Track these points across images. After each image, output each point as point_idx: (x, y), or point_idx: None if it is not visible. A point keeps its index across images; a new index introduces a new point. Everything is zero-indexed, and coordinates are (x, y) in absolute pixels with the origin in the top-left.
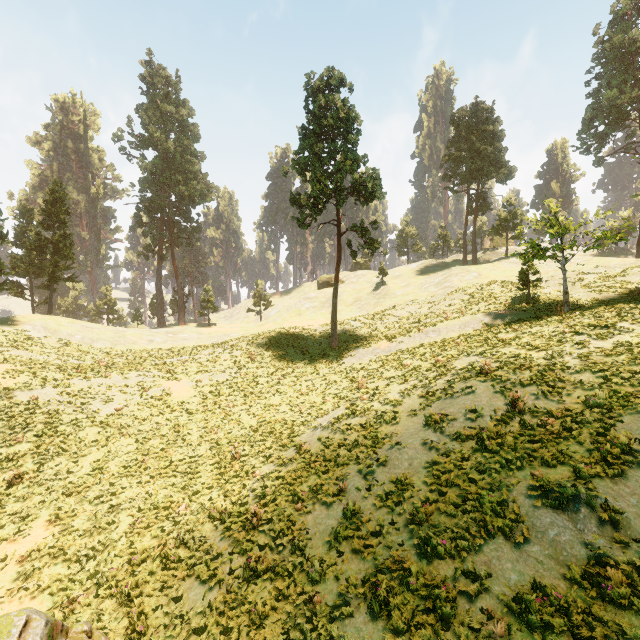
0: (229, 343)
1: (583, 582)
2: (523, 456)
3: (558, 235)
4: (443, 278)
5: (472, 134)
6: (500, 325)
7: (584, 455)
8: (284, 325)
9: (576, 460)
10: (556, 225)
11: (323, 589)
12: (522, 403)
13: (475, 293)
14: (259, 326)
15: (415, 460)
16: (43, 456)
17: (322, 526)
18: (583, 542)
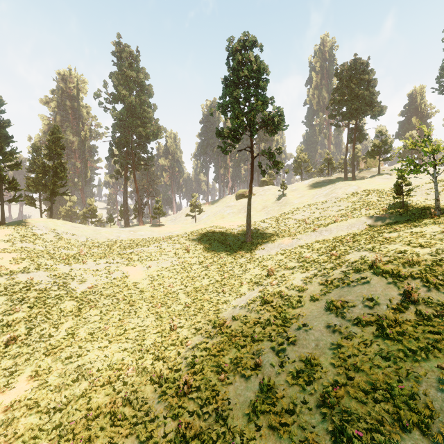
0: (172, 238)
1: None
2: (427, 346)
3: (432, 153)
4: (330, 190)
5: (352, 83)
6: (381, 226)
7: None
8: (212, 225)
9: None
10: (430, 145)
11: None
12: (416, 294)
13: (356, 201)
14: (194, 226)
15: (321, 341)
16: (32, 323)
17: (242, 397)
18: None
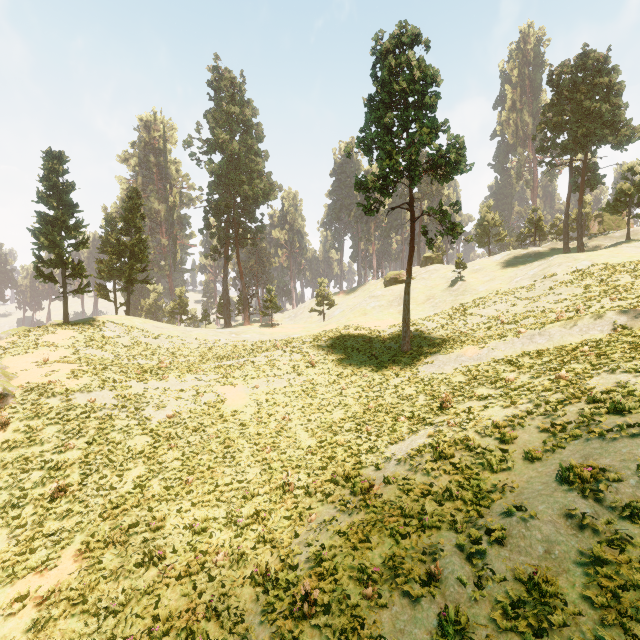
0: (289, 345)
1: None
2: None
3: None
4: (540, 269)
5: (578, 92)
6: None
7: None
8: (348, 326)
9: None
10: None
11: None
12: None
13: (591, 286)
14: (322, 327)
15: (556, 545)
16: (89, 467)
17: (405, 638)
18: None
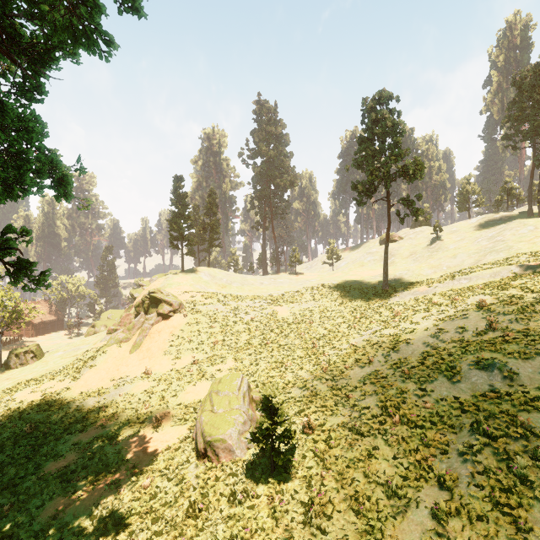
0: (310, 285)
1: (478, 396)
2: (477, 348)
3: None
4: (497, 232)
5: (536, 92)
6: (525, 274)
7: (515, 350)
8: (349, 274)
9: (508, 352)
10: None
11: (354, 394)
12: (496, 324)
13: (523, 246)
14: (331, 274)
15: (415, 351)
16: (224, 335)
17: (358, 375)
18: (489, 384)
